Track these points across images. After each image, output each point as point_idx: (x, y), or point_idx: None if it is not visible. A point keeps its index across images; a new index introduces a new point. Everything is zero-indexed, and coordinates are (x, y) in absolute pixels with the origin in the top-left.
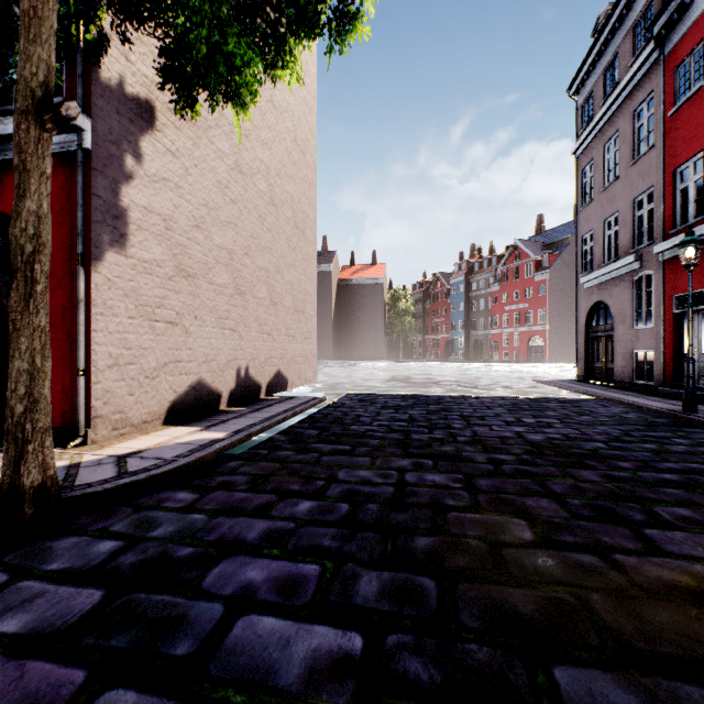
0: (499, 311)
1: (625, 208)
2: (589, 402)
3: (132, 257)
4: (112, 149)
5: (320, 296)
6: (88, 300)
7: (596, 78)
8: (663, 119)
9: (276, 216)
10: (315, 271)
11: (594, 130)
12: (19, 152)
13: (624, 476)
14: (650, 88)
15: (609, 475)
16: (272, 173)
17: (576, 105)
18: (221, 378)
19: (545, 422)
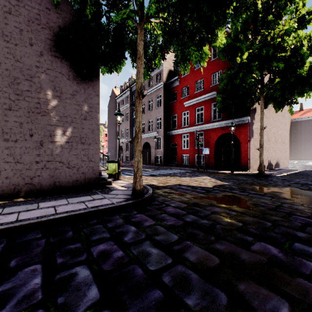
0: None
1: None
2: None
3: (253, 138)
4: (251, 120)
5: None
6: (249, 147)
7: None
8: None
9: (276, 116)
10: (288, 127)
11: None
12: (261, 133)
13: None
14: None
15: None
16: None
17: None
18: (265, 162)
19: None
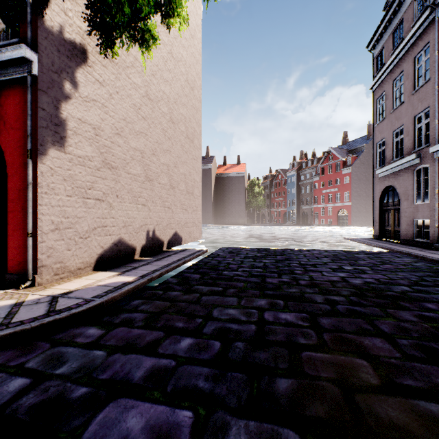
0: (319, 193)
1: (408, 123)
2: (386, 253)
3: (69, 154)
4: (54, 76)
5: (204, 184)
6: (35, 183)
7: (387, 37)
8: (437, 60)
9: (174, 129)
10: (200, 166)
11: (386, 72)
12: None
13: (434, 317)
14: (427, 40)
15: (423, 316)
16: (171, 101)
17: (373, 56)
18: (135, 238)
19: (360, 269)
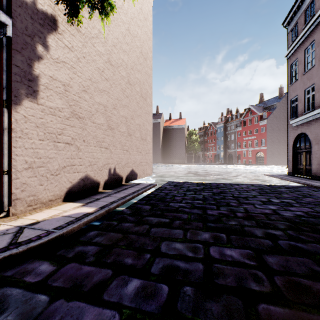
0: (241, 140)
1: (319, 82)
2: (303, 188)
3: (42, 105)
4: (27, 39)
5: (155, 134)
6: (10, 129)
7: (300, 15)
8: None
9: (131, 89)
10: (151, 119)
11: (299, 42)
12: None
13: None
14: None
15: None
16: (128, 67)
17: (287, 31)
18: (99, 174)
19: (286, 202)
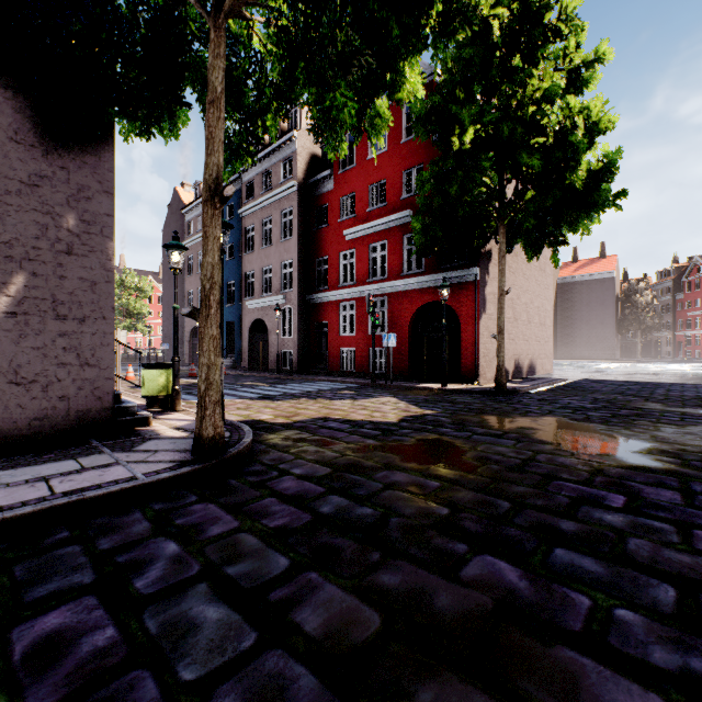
0: None
1: None
2: None
3: (487, 314)
4: (483, 275)
5: None
6: (478, 333)
7: None
8: None
9: (530, 269)
10: (551, 294)
11: None
12: (500, 304)
13: None
14: None
15: None
16: None
17: None
18: (509, 365)
19: None
